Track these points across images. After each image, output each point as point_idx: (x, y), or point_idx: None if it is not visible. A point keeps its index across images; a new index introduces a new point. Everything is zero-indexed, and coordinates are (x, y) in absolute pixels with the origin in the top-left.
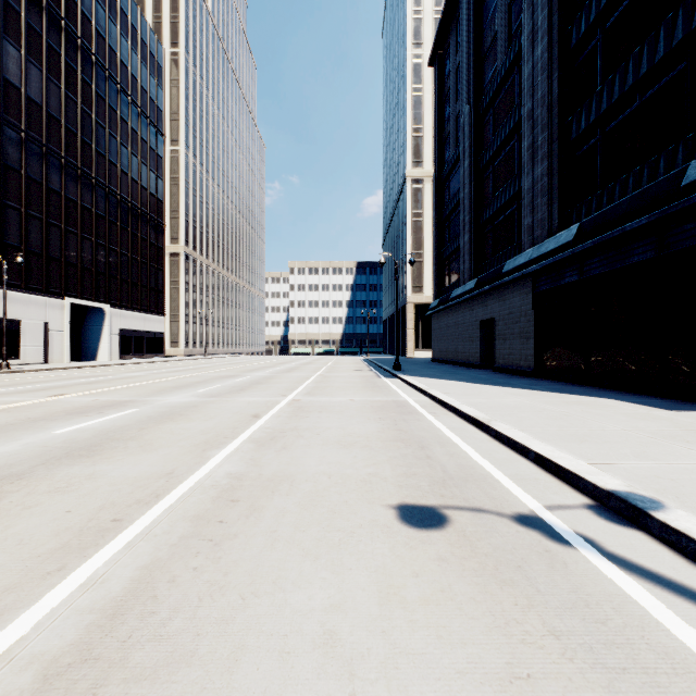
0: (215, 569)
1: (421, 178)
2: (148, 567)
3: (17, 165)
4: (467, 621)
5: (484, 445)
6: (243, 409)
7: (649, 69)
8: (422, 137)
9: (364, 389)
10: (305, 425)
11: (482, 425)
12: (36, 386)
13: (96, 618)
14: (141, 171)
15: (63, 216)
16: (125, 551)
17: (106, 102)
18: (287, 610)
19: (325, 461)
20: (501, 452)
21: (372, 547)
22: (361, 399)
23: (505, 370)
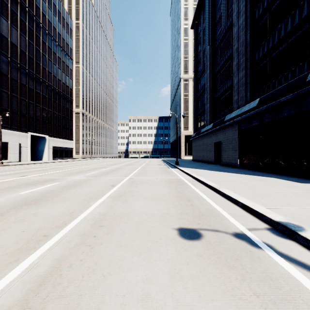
0: (91, 260)
1: (187, 79)
2: (58, 259)
3: (7, 73)
4: (213, 288)
5: (217, 199)
6: (107, 182)
7: (291, 28)
8: (188, 60)
9: (162, 173)
10: (135, 190)
11: (216, 190)
12: (14, 172)
13: (31, 286)
14: (62, 75)
15: (27, 96)
16: (48, 251)
17: (46, 45)
18: (125, 282)
19: (144, 207)
20: (225, 203)
21: (166, 249)
22: (161, 178)
23: (225, 164)
